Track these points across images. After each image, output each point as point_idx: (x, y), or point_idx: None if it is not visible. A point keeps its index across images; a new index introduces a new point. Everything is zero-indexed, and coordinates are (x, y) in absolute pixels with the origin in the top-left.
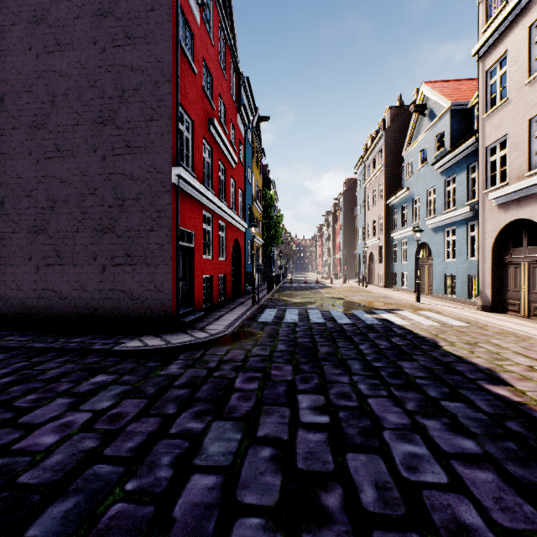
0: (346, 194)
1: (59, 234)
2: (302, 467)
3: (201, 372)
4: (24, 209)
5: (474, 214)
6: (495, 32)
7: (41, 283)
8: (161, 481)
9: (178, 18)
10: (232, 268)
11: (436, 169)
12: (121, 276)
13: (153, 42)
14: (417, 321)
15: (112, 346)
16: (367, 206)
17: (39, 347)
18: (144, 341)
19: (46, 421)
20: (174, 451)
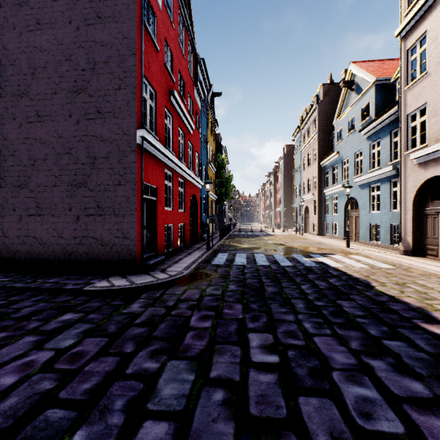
0: (285, 158)
1: (39, 188)
2: (255, 413)
3: (160, 311)
4: (9, 166)
5: (396, 172)
6: (416, 15)
7: (24, 230)
8: (112, 429)
9: (142, 0)
10: (190, 219)
11: (363, 135)
12: (92, 225)
13: (120, 21)
14: (349, 264)
15: (82, 286)
16: (303, 168)
17: (19, 287)
18: (111, 281)
19: (9, 360)
20: (128, 394)
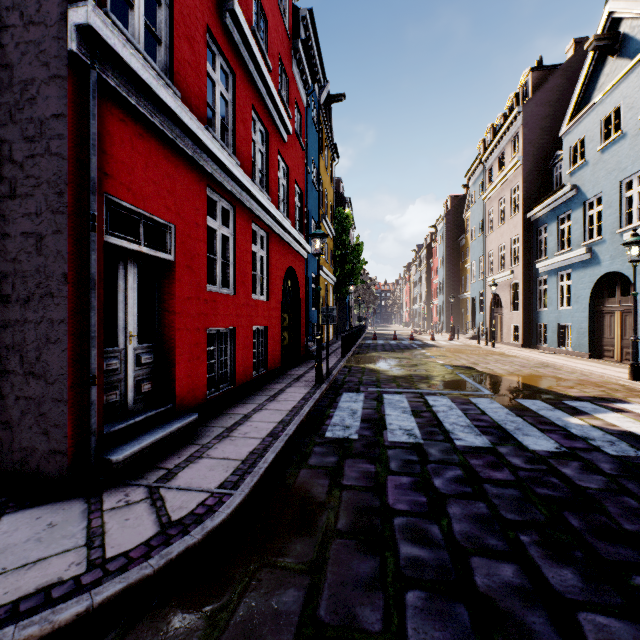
0: (448, 217)
1: None
2: None
3: None
4: None
5: None
6: None
7: None
8: None
9: None
10: (283, 317)
11: None
12: None
13: None
14: None
15: None
16: (488, 228)
17: None
18: None
19: None
20: None
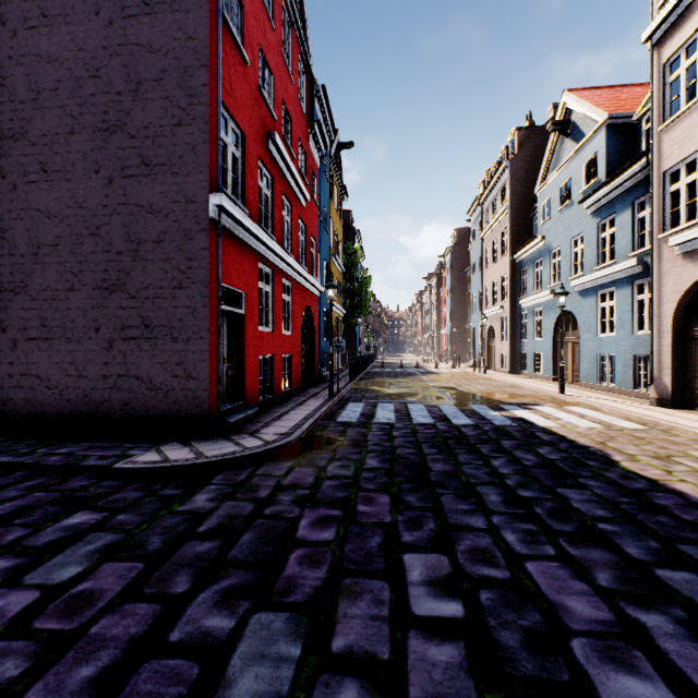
0: (455, 249)
1: (45, 294)
2: None
3: (244, 508)
4: None
5: (643, 269)
6: (679, 5)
7: (20, 365)
8: None
9: None
10: (301, 347)
11: (586, 209)
12: (135, 355)
13: (181, 9)
14: (568, 422)
15: (112, 462)
16: (485, 264)
17: (5, 462)
18: (164, 452)
19: None
20: (168, 692)
